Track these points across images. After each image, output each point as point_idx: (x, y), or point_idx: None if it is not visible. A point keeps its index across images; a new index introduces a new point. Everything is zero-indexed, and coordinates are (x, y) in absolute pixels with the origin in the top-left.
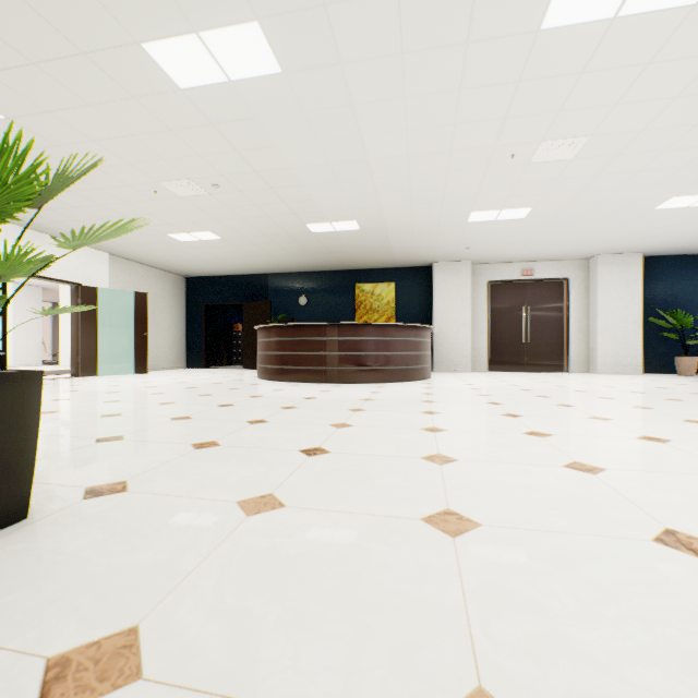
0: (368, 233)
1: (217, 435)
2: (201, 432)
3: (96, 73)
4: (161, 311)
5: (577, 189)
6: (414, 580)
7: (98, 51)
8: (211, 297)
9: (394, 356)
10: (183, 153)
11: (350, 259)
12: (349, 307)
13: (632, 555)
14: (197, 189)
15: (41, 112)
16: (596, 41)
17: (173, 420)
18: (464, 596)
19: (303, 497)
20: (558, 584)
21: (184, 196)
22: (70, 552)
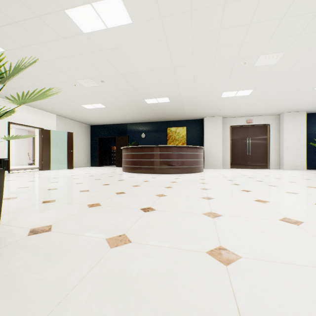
0: (173, 103)
1: (100, 200)
2: (93, 198)
3: (44, 26)
4: (79, 140)
5: (276, 79)
6: (206, 297)
7: (45, 15)
8: (101, 134)
9: (186, 161)
10: (87, 65)
11: (165, 116)
12: (164, 138)
13: None
14: (94, 83)
15: (21, 47)
16: (291, 0)
17: (81, 192)
18: (238, 311)
19: (141, 237)
20: (297, 303)
21: (88, 87)
22: (11, 270)
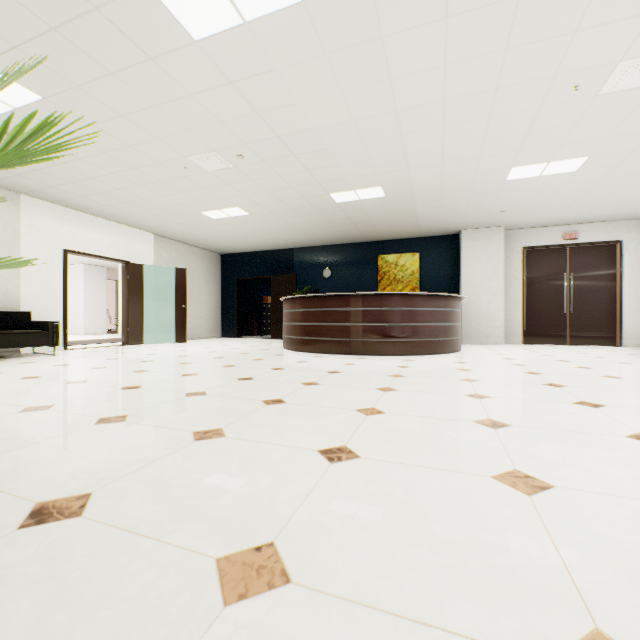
0: (393, 201)
1: (225, 420)
2: (209, 414)
3: (111, 32)
4: (199, 285)
5: None
6: None
7: (109, 3)
8: (242, 272)
9: (422, 327)
10: (206, 121)
11: (374, 229)
12: (372, 278)
13: None
14: (223, 161)
15: (72, 88)
16: None
17: (187, 396)
18: None
19: (320, 559)
20: None
21: (212, 171)
22: None
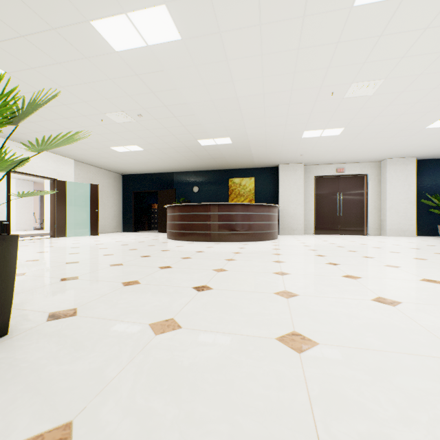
0: (237, 146)
1: (139, 276)
2: (128, 274)
3: (62, 42)
4: (107, 196)
5: (374, 115)
6: (273, 387)
7: (63, 27)
8: (137, 187)
9: (254, 224)
10: (119, 94)
11: (226, 162)
12: (225, 193)
13: (430, 369)
14: (128, 117)
15: (28, 69)
16: (390, 14)
17: (111, 266)
18: (310, 401)
19: (194, 321)
20: (379, 392)
21: (120, 123)
22: (32, 361)
